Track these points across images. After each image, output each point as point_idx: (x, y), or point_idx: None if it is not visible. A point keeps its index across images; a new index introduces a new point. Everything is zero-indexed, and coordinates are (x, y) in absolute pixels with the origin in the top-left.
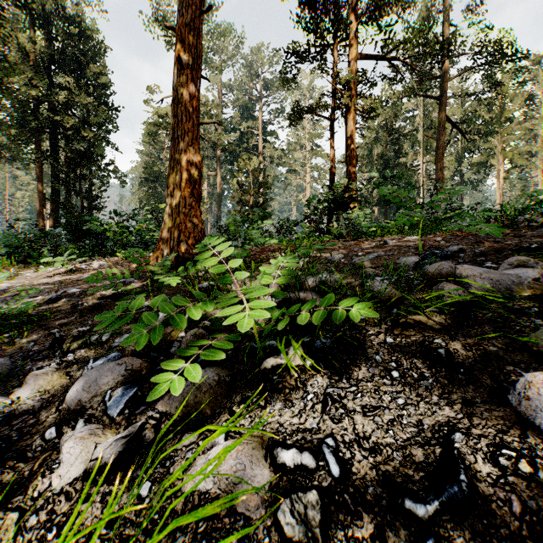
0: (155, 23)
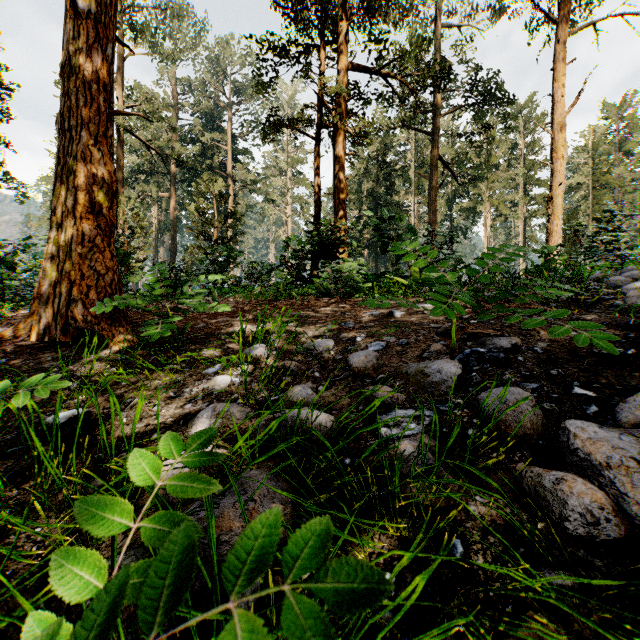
0: None
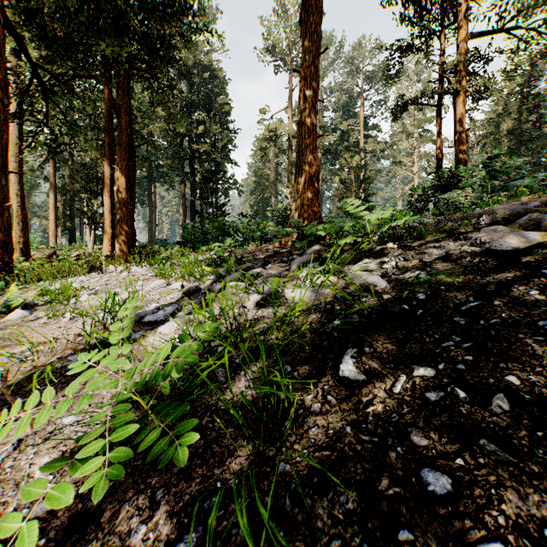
0: (266, 50)
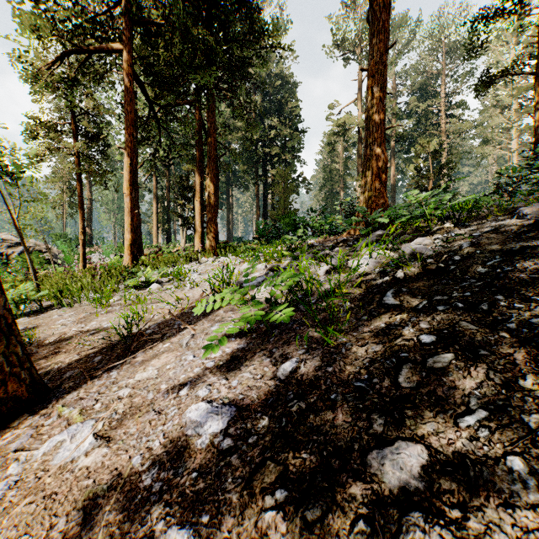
0: (335, 47)
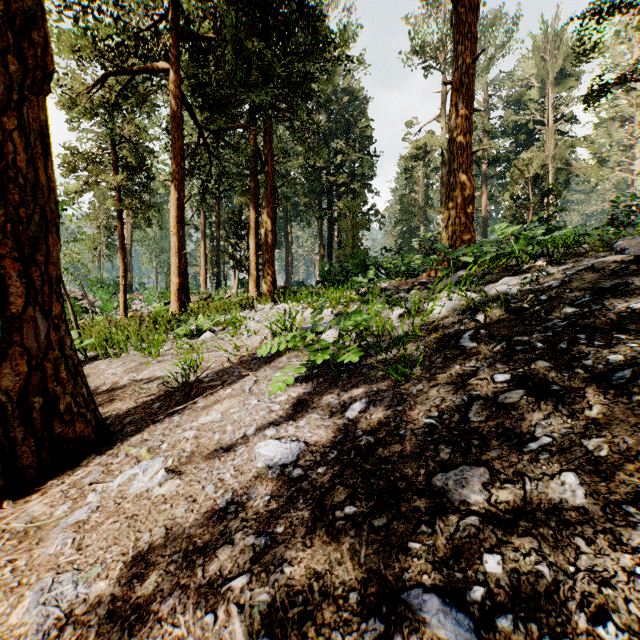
0: (413, 54)
